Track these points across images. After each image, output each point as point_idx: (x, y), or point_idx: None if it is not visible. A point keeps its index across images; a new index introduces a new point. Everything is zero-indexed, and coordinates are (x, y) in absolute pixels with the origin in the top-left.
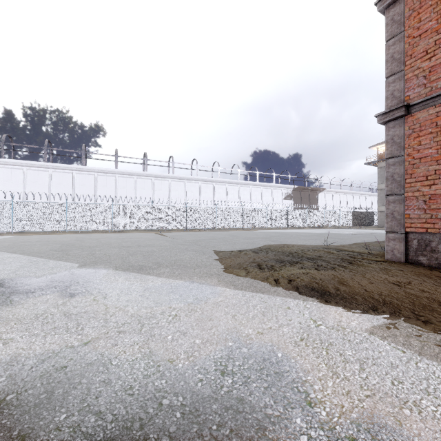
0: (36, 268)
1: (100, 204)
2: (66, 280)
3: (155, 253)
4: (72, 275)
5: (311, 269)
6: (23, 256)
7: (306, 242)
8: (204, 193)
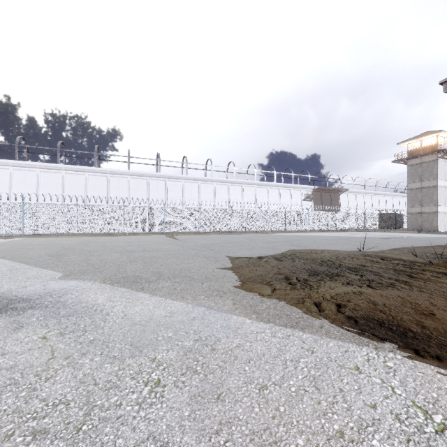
0: (9, 278)
1: (111, 206)
2: (30, 299)
3: (159, 259)
4: (43, 290)
5: (362, 286)
6: (9, 262)
7: (335, 247)
8: (219, 195)
